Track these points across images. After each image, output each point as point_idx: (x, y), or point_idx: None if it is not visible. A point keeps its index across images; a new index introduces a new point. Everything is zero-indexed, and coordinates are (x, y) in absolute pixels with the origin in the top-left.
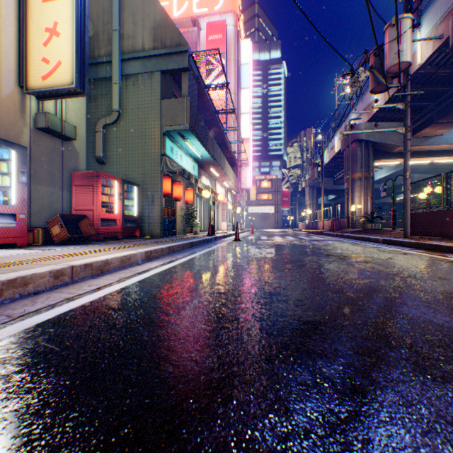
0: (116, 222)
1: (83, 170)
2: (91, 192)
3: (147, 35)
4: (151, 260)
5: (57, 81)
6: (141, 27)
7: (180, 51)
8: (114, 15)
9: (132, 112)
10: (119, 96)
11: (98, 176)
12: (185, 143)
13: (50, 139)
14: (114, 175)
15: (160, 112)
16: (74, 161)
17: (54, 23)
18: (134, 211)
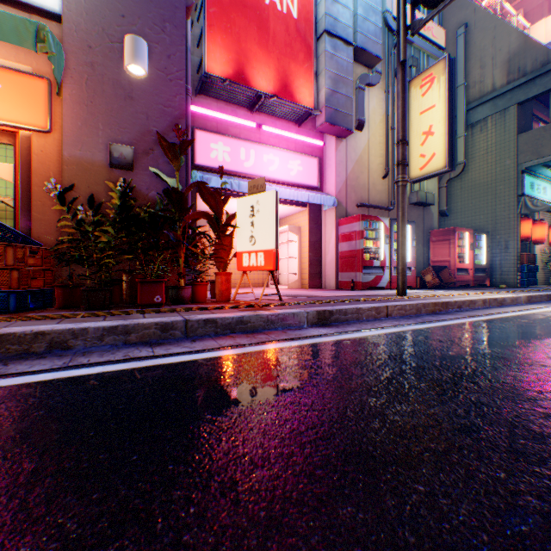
0: (466, 271)
1: (435, 227)
2: (446, 246)
3: (497, 72)
4: (530, 304)
5: (431, 169)
6: (488, 67)
7: (545, 70)
8: (457, 72)
9: (477, 159)
10: (462, 148)
11: (452, 232)
12: (550, 172)
13: (415, 209)
14: (456, 226)
15: (514, 149)
16: (429, 221)
17: (428, 127)
18: (480, 260)
